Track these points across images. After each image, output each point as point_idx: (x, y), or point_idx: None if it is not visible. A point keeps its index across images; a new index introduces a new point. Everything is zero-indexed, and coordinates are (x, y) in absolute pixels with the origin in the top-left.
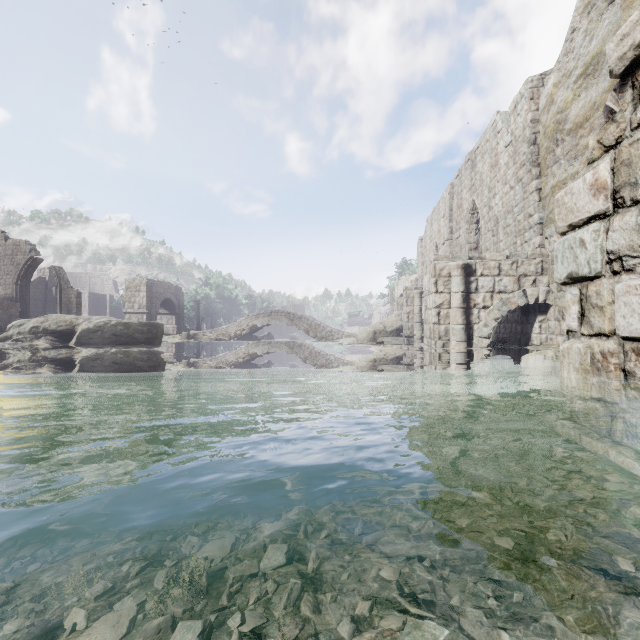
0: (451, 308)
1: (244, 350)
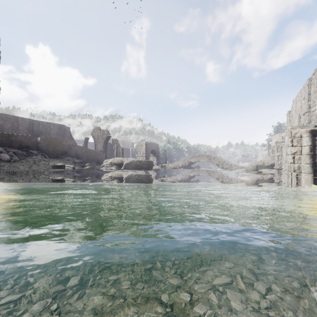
0: (302, 154)
1: (186, 173)
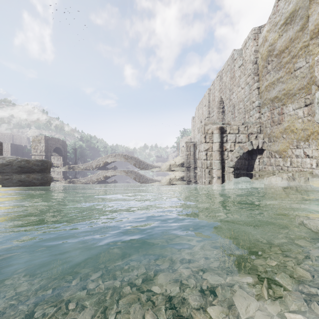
0: (213, 151)
1: (101, 175)
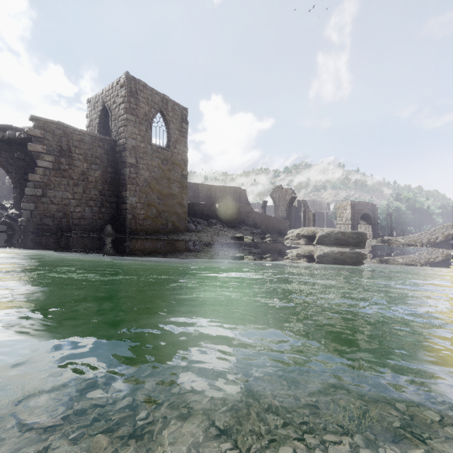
0: None
1: (438, 256)
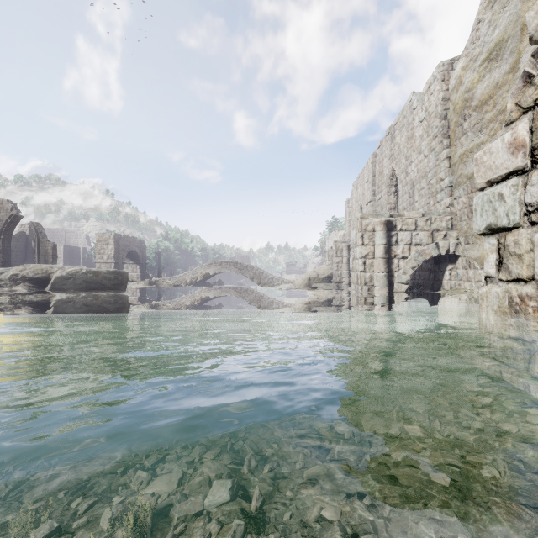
0: (375, 258)
1: (198, 294)
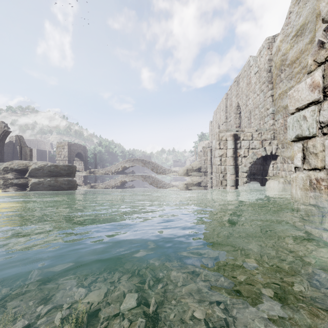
0: (227, 157)
1: (119, 179)
